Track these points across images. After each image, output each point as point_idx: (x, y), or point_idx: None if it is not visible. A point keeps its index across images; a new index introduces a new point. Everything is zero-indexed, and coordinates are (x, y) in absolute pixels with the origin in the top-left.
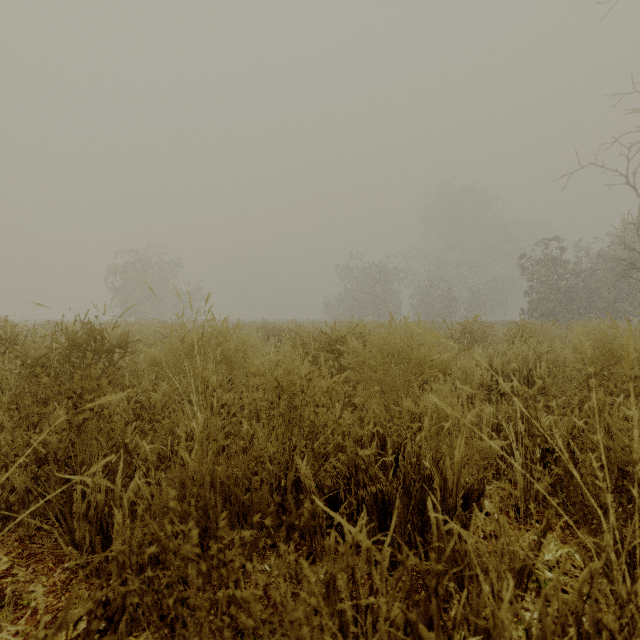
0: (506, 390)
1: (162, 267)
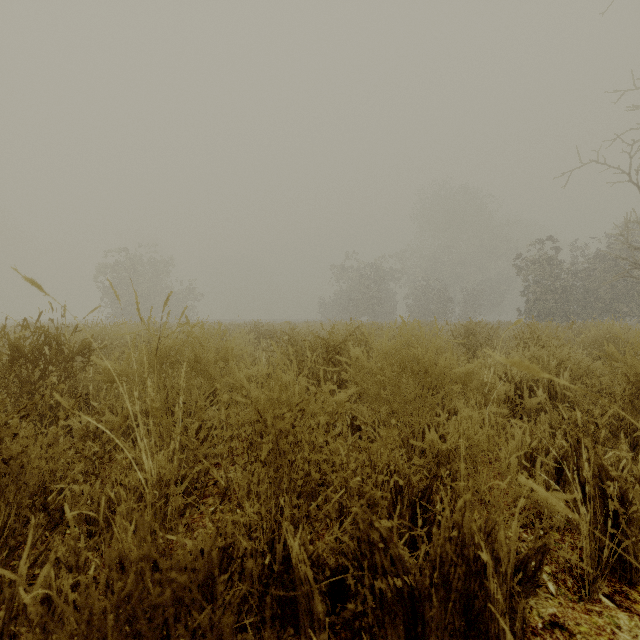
0: (533, 406)
1: (154, 266)
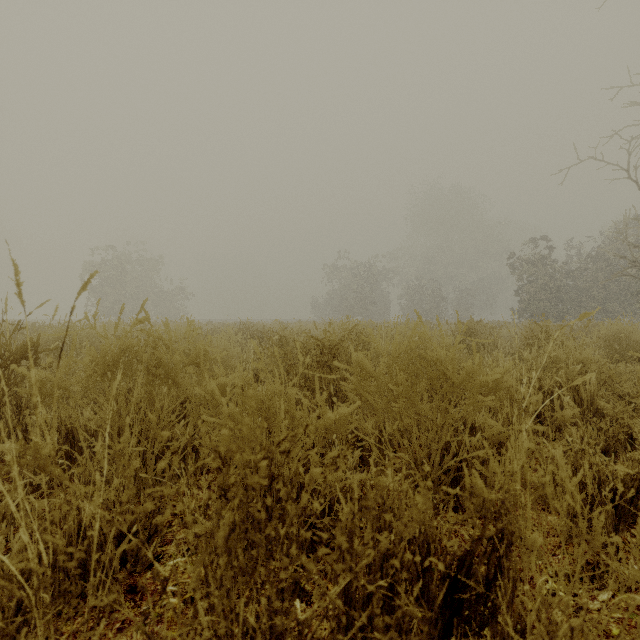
0: (567, 418)
1: (143, 265)
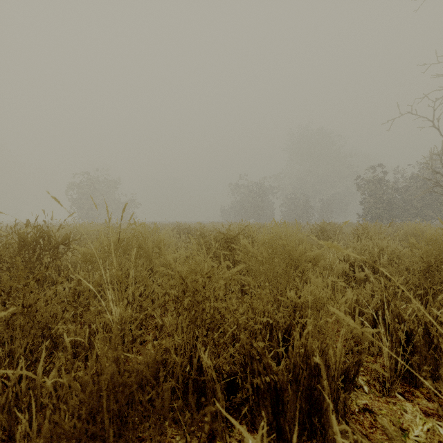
0: (361, 277)
1: (107, 184)
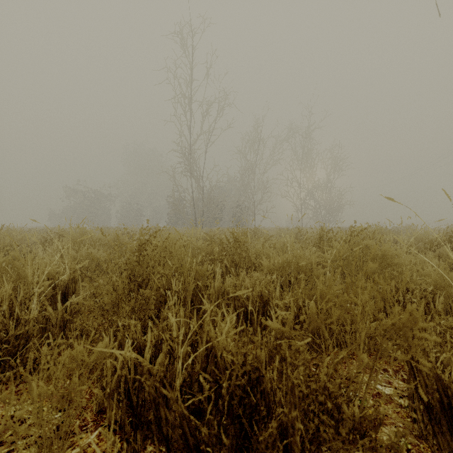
0: None
1: None
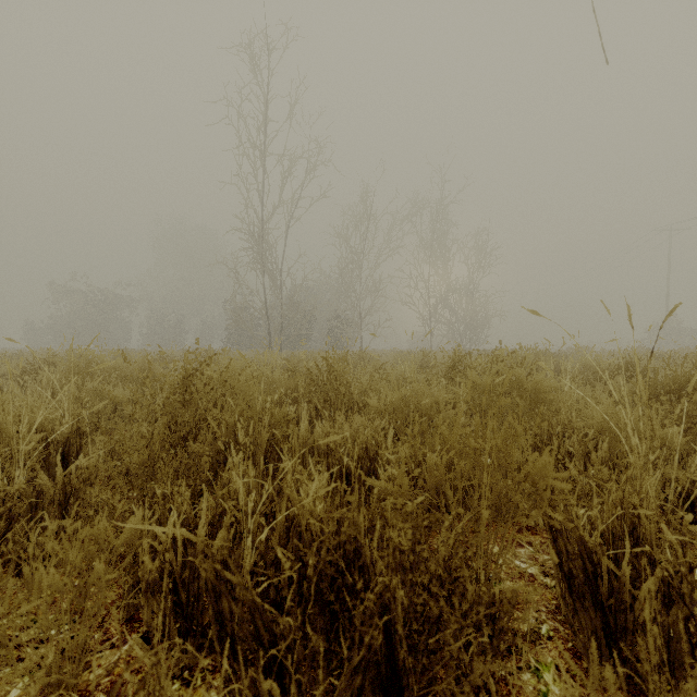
0: None
1: None
